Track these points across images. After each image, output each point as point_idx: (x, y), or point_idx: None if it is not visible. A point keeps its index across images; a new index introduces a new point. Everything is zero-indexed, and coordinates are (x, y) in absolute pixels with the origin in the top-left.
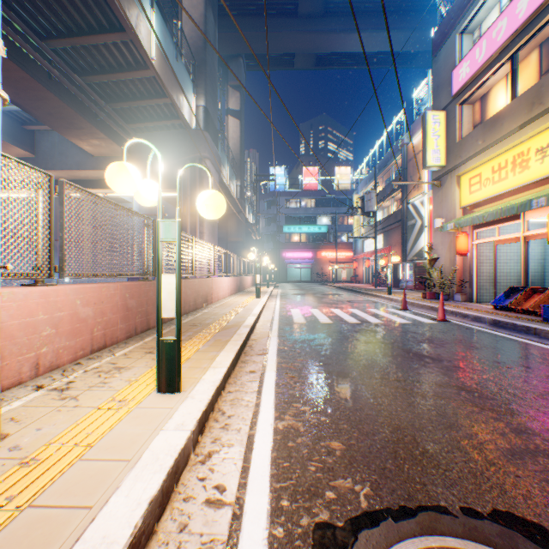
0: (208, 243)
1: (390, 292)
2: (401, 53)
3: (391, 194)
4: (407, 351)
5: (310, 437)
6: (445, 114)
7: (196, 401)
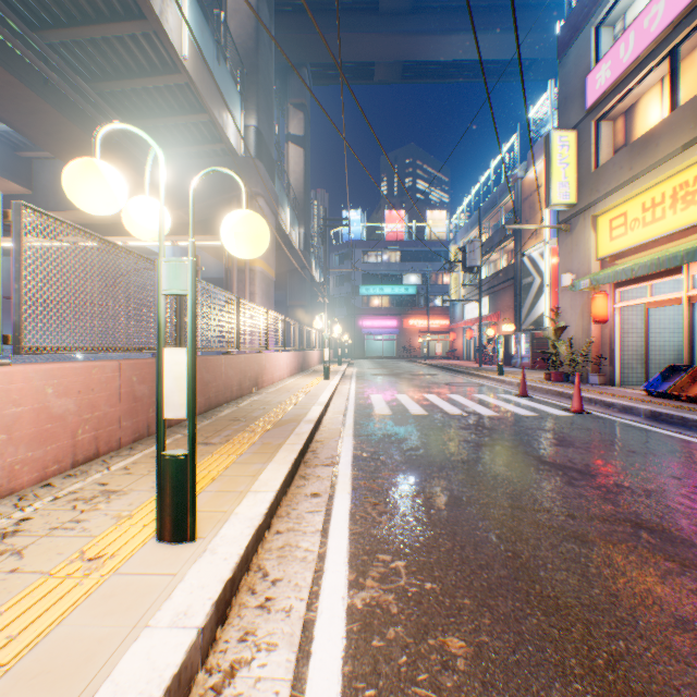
0: (258, 306)
1: (502, 372)
2: (513, 62)
3: (500, 244)
4: (540, 459)
5: (410, 626)
6: (576, 135)
7: (217, 559)
